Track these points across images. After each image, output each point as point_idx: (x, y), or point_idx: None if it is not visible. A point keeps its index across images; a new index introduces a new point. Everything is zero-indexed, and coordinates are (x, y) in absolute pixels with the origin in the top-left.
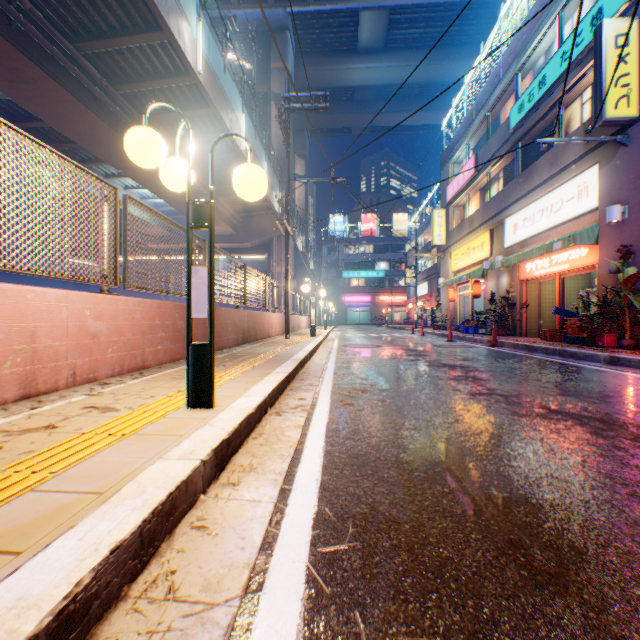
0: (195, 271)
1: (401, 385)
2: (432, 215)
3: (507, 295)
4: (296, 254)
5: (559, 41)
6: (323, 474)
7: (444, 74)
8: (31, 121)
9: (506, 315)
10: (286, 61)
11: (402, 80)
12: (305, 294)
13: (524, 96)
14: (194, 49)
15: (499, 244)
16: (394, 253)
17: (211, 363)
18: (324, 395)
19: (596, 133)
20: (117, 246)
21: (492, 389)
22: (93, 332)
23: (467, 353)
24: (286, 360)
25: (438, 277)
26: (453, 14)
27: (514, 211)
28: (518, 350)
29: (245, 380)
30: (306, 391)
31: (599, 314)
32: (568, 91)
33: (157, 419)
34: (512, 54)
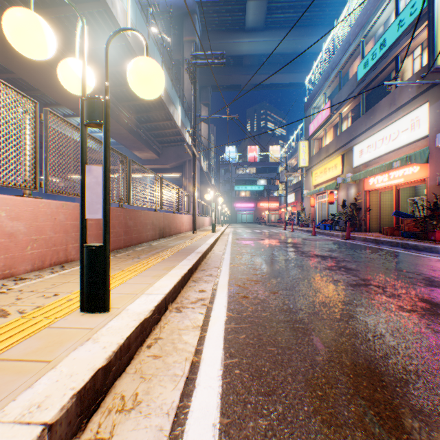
0: (89, 170)
1: (287, 275)
2: (298, 145)
3: (355, 202)
4: (202, 173)
5: (396, 13)
6: (222, 413)
7: (306, 46)
8: (5, 73)
9: (354, 216)
10: (194, 36)
11: (276, 50)
12: (208, 202)
13: (368, 55)
14: (124, 17)
15: (348, 165)
16: (270, 173)
17: (105, 265)
18: (222, 286)
19: (427, 79)
20: (36, 154)
21: (366, 279)
22: (9, 231)
23: (330, 245)
24: (191, 253)
25: (302, 190)
26: (313, 3)
27: (360, 140)
28: (368, 243)
29: (151, 274)
30: (206, 282)
31: (430, 215)
32: (403, 49)
33: (38, 330)
34: (359, 25)
